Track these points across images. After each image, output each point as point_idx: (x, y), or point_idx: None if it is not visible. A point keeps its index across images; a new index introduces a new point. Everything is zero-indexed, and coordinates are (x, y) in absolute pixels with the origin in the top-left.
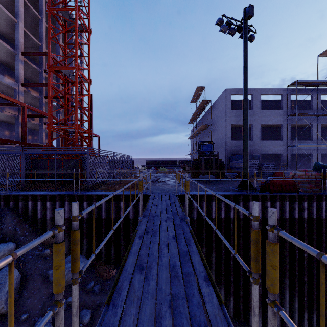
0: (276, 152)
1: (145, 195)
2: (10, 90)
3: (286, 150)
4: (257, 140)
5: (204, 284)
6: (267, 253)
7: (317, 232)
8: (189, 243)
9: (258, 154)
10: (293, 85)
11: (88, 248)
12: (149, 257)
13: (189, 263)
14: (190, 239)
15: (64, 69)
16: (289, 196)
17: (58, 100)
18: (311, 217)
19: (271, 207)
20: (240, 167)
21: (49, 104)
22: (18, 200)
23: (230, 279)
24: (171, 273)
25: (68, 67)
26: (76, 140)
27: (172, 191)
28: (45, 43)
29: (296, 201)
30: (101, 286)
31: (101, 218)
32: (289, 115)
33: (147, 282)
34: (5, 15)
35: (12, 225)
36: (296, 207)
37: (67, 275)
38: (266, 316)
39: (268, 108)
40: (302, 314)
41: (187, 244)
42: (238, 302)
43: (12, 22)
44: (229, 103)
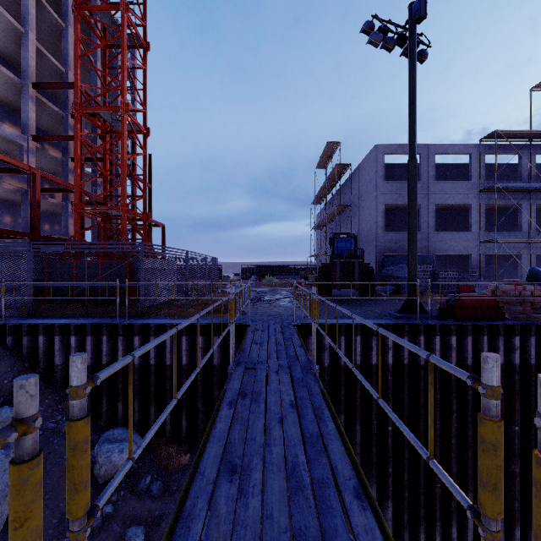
0: (460, 251)
1: (241, 325)
2: (13, 147)
3: (477, 249)
4: (428, 232)
5: (354, 505)
6: (538, 484)
7: (536, 388)
8: (321, 416)
9: (431, 254)
10: (489, 138)
11: (141, 416)
12: (248, 445)
13: (324, 459)
14: (323, 409)
15: (102, 109)
16: (489, 326)
17: (94, 164)
18: (527, 362)
19: (457, 346)
20: (400, 277)
21: (77, 169)
22: (21, 332)
23: (387, 469)
24: (289, 480)
25: (110, 107)
26: (124, 230)
27: (287, 318)
28: (72, 68)
29: (500, 335)
30: (163, 484)
31: (165, 364)
32: (483, 188)
33: (244, 500)
34: (5, 20)
35: (9, 376)
36: (500, 345)
37: (104, 465)
38: (450, 533)
39: (447, 177)
40: (510, 530)
41: (318, 418)
42: (400, 509)
43: (15, 33)
44: (381, 169)
